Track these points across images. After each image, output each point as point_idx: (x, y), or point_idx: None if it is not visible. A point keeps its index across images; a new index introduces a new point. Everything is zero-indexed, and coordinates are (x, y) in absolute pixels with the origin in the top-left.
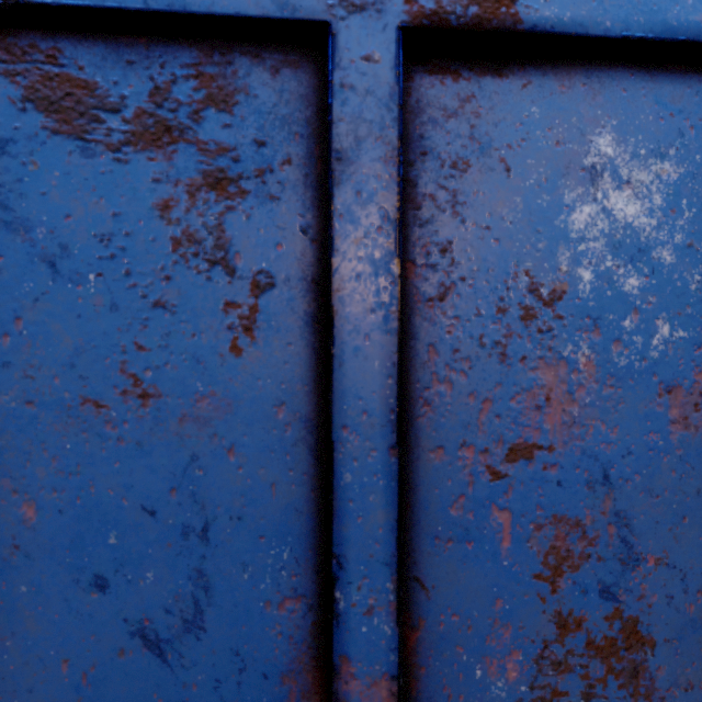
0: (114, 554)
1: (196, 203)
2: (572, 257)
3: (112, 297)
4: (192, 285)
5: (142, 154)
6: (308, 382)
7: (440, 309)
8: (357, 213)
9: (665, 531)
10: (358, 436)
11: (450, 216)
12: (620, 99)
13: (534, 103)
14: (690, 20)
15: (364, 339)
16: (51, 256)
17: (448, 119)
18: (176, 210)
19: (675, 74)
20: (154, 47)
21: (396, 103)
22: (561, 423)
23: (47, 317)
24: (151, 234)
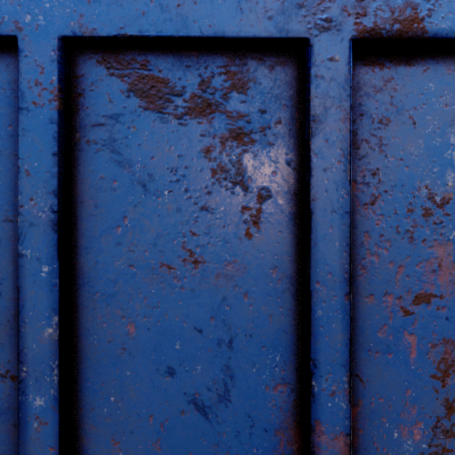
0: (178, 354)
1: (225, 148)
2: None
3: (177, 204)
4: (223, 197)
5: (194, 120)
6: (291, 254)
7: (371, 210)
8: (325, 153)
9: None
10: (325, 287)
11: (377, 153)
12: None
13: (431, 81)
14: None
15: (329, 229)
16: (143, 180)
17: (376, 93)
18: (213, 152)
19: None
20: (201, 57)
21: (349, 85)
22: (448, 281)
23: (141, 216)
24: (200, 167)
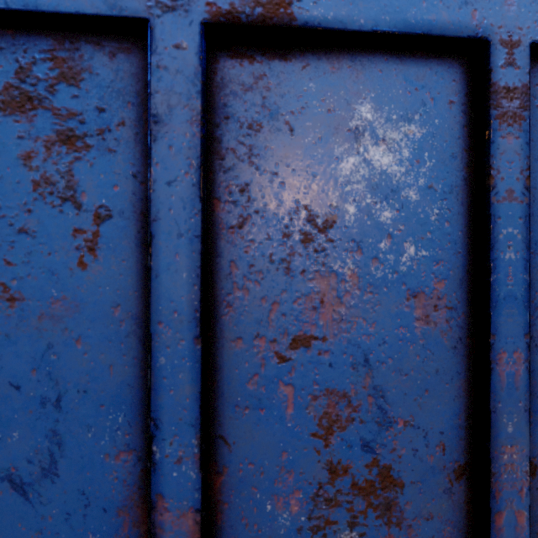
0: None
1: (52, 154)
2: (340, 195)
3: None
4: (48, 216)
5: (9, 117)
6: (138, 289)
7: (239, 235)
8: (169, 162)
9: (411, 401)
10: (170, 329)
11: (247, 165)
12: (377, 77)
13: (311, 80)
14: (425, 18)
15: (175, 257)
16: None
17: (245, 91)
18: (36, 159)
19: (419, 58)
20: (19, 37)
21: (200, 80)
22: (332, 320)
23: None
24: (17, 177)
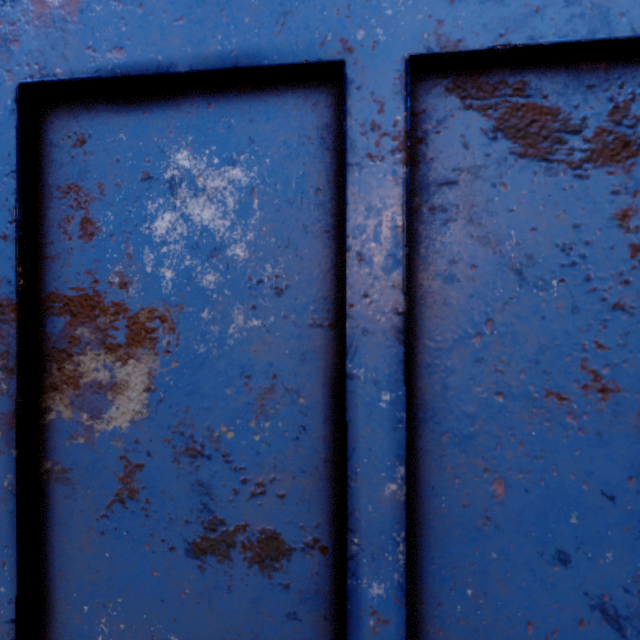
0: (575, 533)
1: None
2: None
3: (573, 301)
4: None
5: (600, 169)
6: None
7: None
8: None
9: None
10: None
11: None
12: None
13: None
14: None
15: None
16: (517, 265)
17: None
18: (633, 218)
19: None
20: (612, 70)
21: None
22: None
23: (514, 319)
24: (610, 242)
